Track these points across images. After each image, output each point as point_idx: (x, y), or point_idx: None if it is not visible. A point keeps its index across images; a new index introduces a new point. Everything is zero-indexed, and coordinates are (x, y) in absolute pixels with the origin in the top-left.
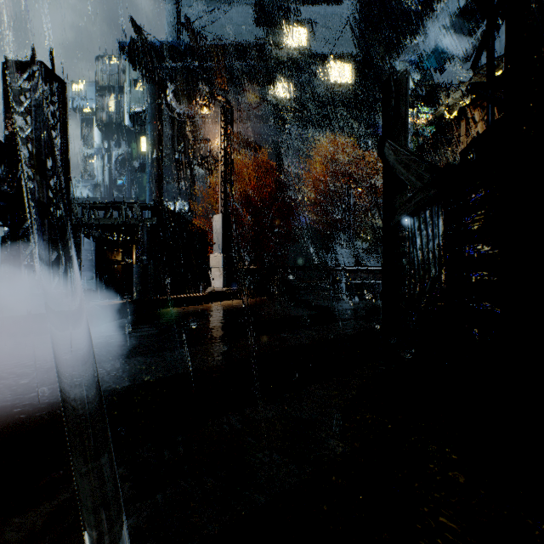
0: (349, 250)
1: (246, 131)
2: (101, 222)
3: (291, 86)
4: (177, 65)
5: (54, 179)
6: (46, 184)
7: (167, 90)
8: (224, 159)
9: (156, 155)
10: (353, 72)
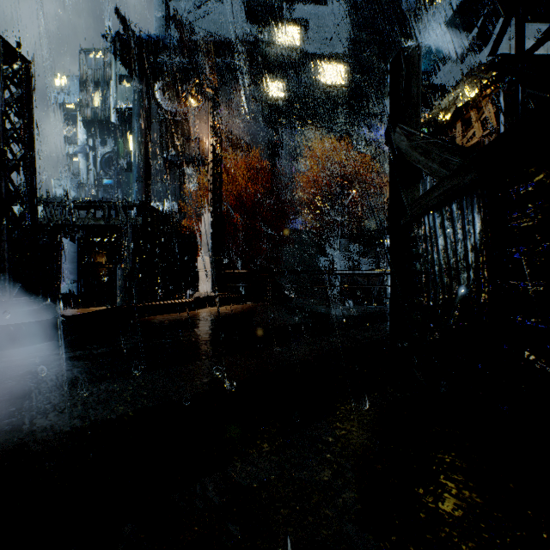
0: (343, 253)
1: (238, 130)
2: (82, 222)
3: (284, 85)
4: (165, 60)
5: (17, 171)
6: (4, 176)
7: (155, 86)
8: (213, 155)
9: (144, 154)
10: (346, 73)
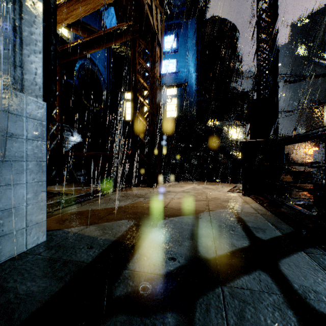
0: None
1: None
2: None
3: None
4: None
5: None
6: None
7: None
8: None
9: None
10: None
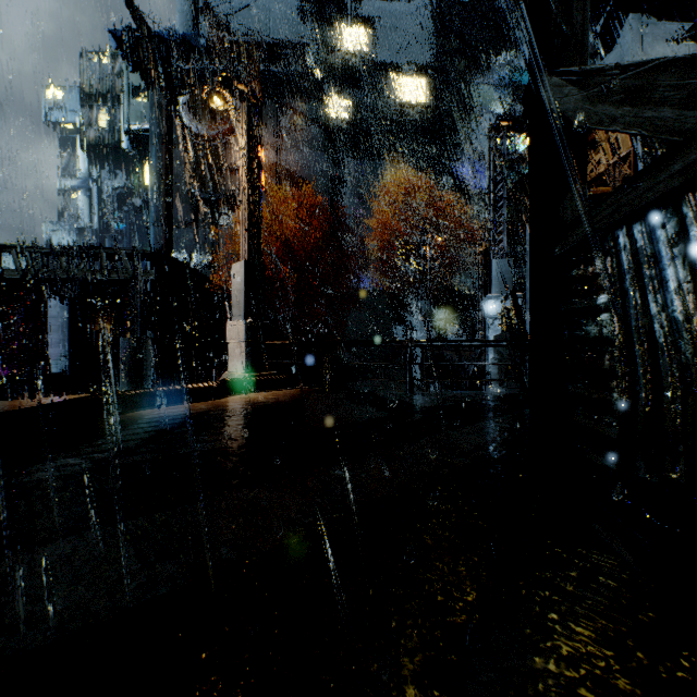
0: (426, 319)
1: (288, 160)
2: (70, 275)
3: (348, 103)
4: (193, 66)
5: None
6: None
7: (178, 101)
8: (248, 179)
9: (164, 189)
10: (428, 89)
